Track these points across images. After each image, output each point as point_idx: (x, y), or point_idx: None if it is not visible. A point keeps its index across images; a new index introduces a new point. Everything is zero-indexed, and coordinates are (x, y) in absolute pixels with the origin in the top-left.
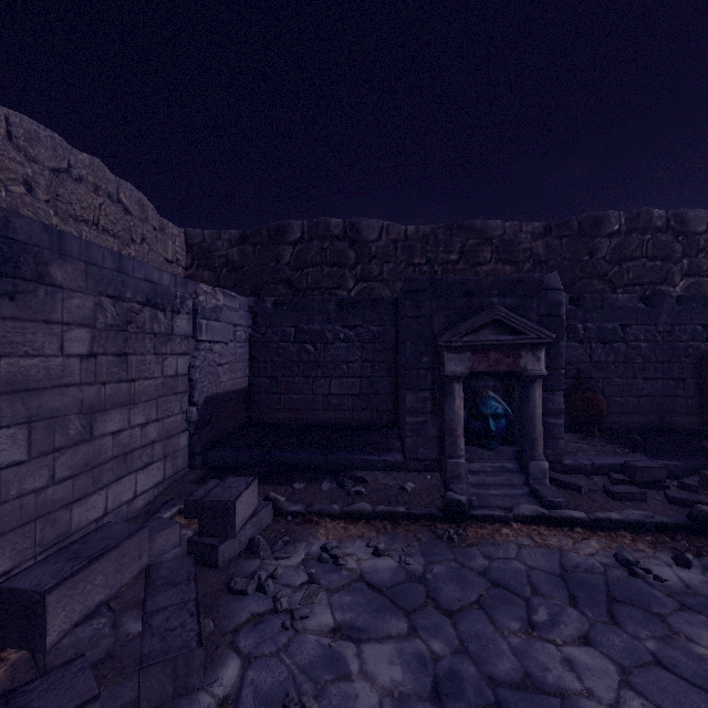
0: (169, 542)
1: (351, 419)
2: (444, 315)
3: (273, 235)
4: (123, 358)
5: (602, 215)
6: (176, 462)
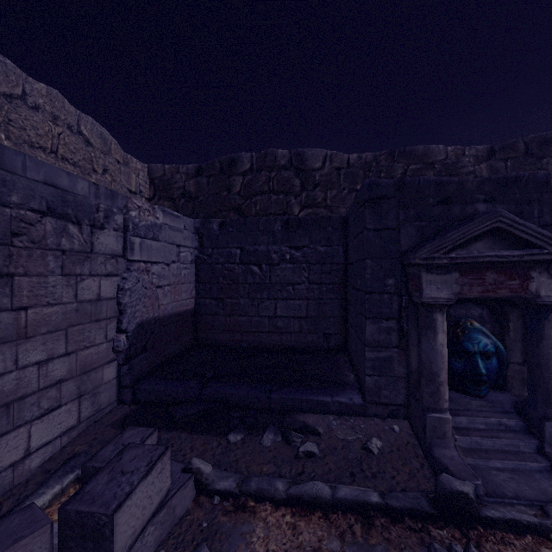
0: None
1: (297, 342)
2: (413, 227)
3: (225, 166)
4: (4, 280)
5: (551, 135)
6: (98, 399)
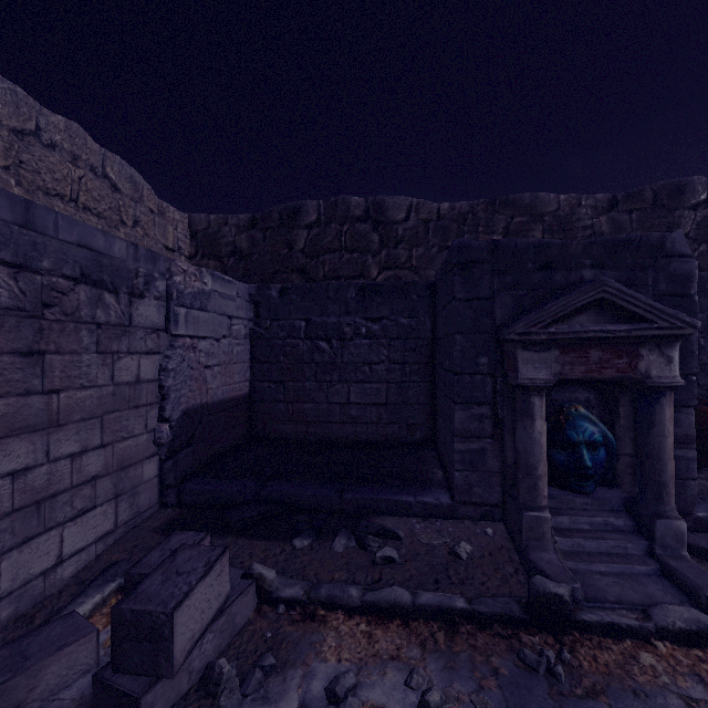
0: (75, 666)
1: (375, 435)
2: (510, 297)
3: (286, 217)
4: (34, 359)
5: (684, 182)
6: (137, 501)
